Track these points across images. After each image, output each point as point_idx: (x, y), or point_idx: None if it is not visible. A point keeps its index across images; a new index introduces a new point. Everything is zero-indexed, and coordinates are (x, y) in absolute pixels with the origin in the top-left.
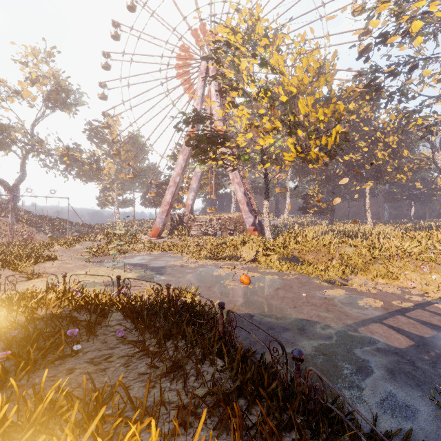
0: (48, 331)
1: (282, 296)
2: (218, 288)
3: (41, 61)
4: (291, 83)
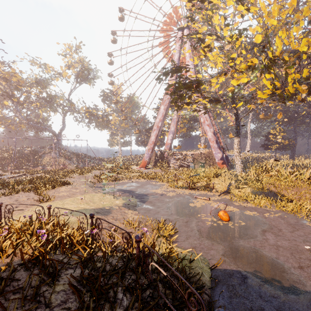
0: None
1: (275, 244)
2: (195, 223)
3: (74, 52)
4: None
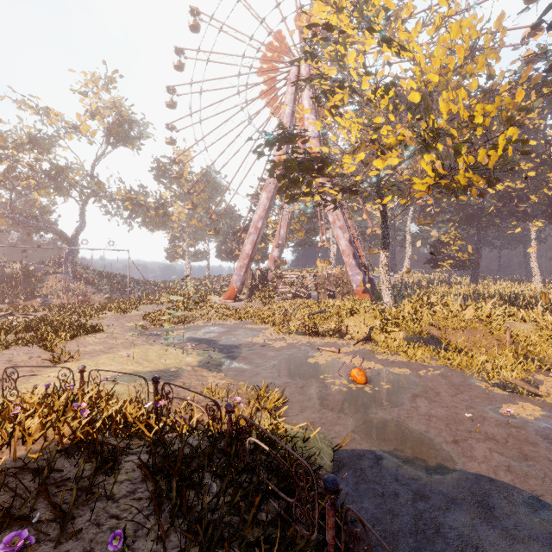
0: (3, 502)
1: (426, 414)
2: (315, 389)
3: (102, 89)
4: (413, 89)
